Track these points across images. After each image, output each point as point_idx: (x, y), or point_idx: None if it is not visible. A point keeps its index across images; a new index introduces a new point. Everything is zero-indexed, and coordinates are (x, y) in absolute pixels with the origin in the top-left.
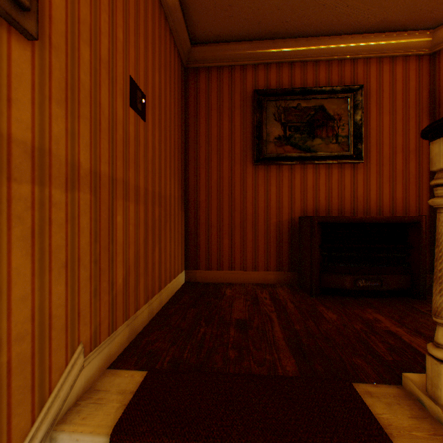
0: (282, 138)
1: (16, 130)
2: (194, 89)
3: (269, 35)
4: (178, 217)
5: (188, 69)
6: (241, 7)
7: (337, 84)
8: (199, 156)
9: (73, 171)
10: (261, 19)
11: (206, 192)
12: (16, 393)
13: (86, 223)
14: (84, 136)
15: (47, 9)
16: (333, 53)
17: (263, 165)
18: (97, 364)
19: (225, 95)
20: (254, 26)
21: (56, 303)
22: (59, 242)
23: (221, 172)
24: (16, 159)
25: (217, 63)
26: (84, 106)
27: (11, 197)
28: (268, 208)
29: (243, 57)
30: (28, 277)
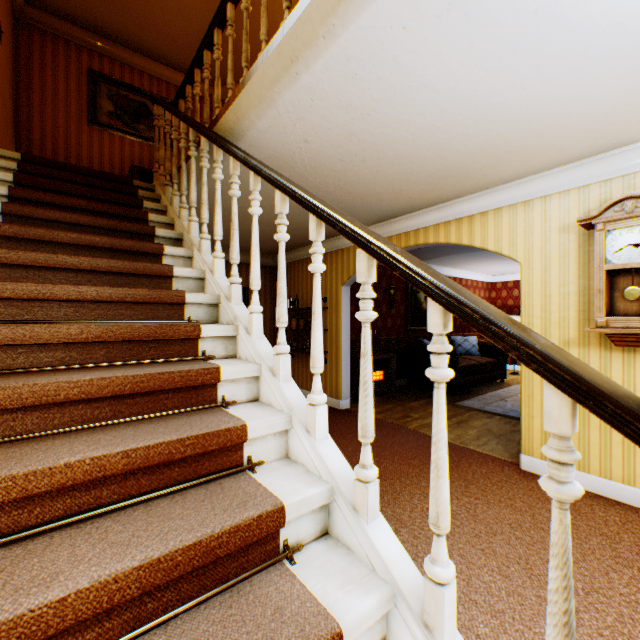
0: (115, 114)
1: None
2: (27, 41)
3: (104, 35)
4: (13, 140)
5: (21, 21)
6: (78, 5)
7: (158, 94)
8: (33, 100)
9: None
10: (96, 21)
11: (42, 134)
12: None
13: None
14: None
15: None
16: (154, 72)
17: (99, 130)
18: None
19: (62, 61)
20: (90, 22)
21: None
22: None
23: (58, 122)
24: None
25: (54, 31)
26: None
27: None
28: (103, 163)
29: (80, 39)
30: None
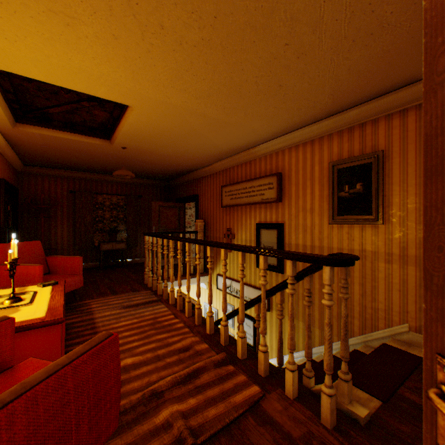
0: None
1: (379, 249)
2: None
3: None
4: None
5: None
6: None
7: None
8: None
9: (403, 258)
10: None
11: None
12: (379, 315)
13: (411, 278)
14: (410, 243)
15: (390, 210)
16: None
17: None
18: (419, 341)
19: None
20: None
21: (393, 300)
22: (395, 281)
23: None
24: (379, 256)
25: None
26: (410, 232)
27: (378, 266)
28: None
29: None
30: (382, 287)
